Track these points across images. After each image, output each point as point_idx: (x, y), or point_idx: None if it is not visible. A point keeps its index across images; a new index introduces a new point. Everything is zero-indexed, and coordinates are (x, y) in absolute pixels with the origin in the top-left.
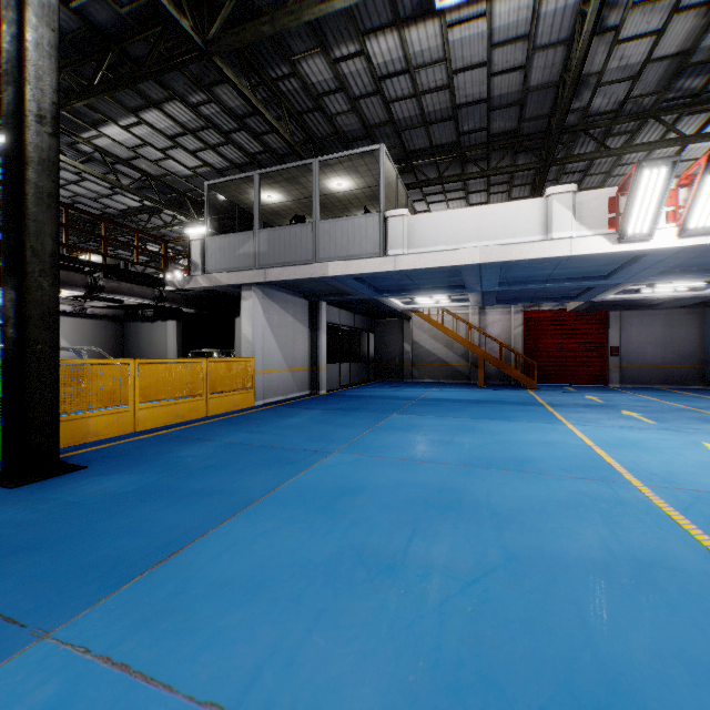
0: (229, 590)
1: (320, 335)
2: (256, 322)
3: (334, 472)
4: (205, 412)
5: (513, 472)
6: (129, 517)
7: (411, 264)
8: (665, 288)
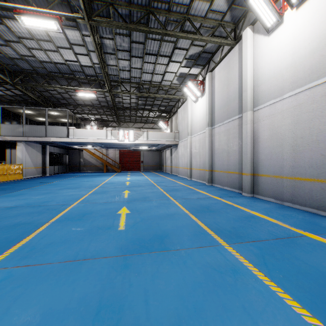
0: (42, 188)
1: (46, 156)
2: (23, 152)
3: (54, 183)
4: (8, 179)
5: (88, 181)
6: (17, 187)
7: (75, 141)
8: (143, 148)
